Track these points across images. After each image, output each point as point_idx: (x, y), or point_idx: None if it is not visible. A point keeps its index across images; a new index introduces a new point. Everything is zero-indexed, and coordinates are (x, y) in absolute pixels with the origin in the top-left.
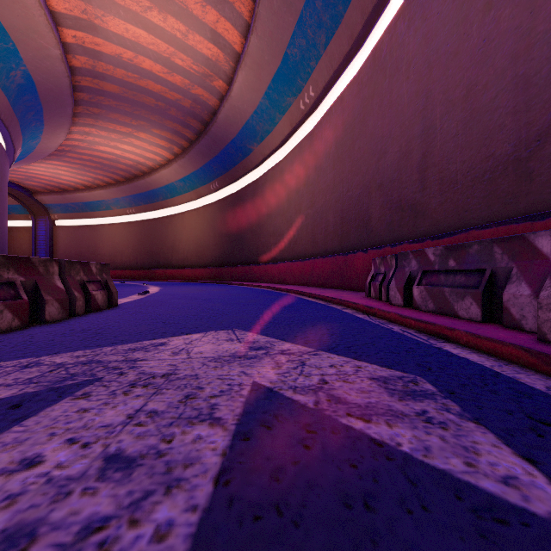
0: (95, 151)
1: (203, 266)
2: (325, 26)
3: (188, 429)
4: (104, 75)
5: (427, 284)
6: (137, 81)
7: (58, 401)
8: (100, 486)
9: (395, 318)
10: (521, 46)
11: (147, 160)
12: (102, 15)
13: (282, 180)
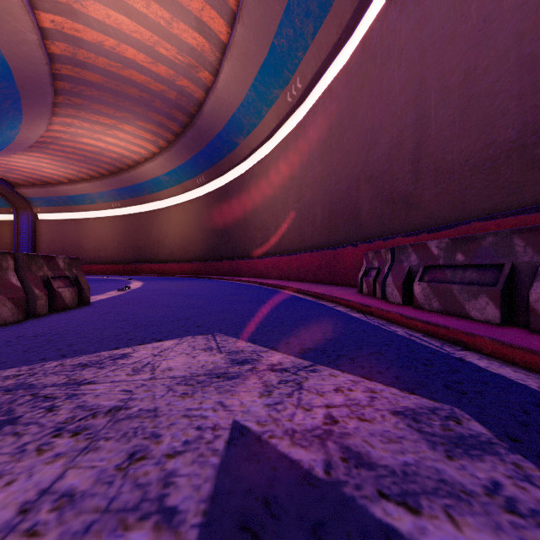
0: (79, 144)
1: (189, 261)
2: (313, 15)
3: None
4: (85, 63)
5: (430, 280)
6: (120, 70)
7: None
8: None
9: (397, 319)
10: (527, 23)
11: (132, 153)
12: None
13: (269, 174)
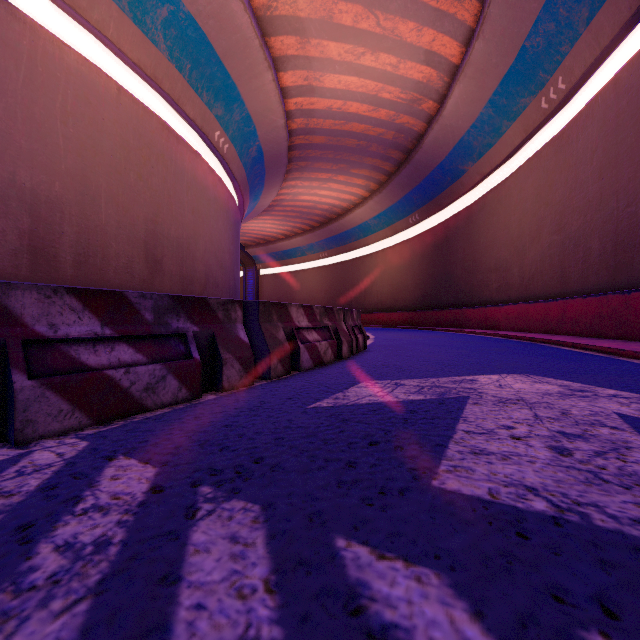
0: (297, 202)
1: (400, 310)
2: None
3: (595, 428)
4: (314, 129)
5: None
6: (342, 127)
7: (464, 404)
8: (576, 441)
9: None
10: None
11: (342, 202)
12: (320, 76)
13: (510, 201)
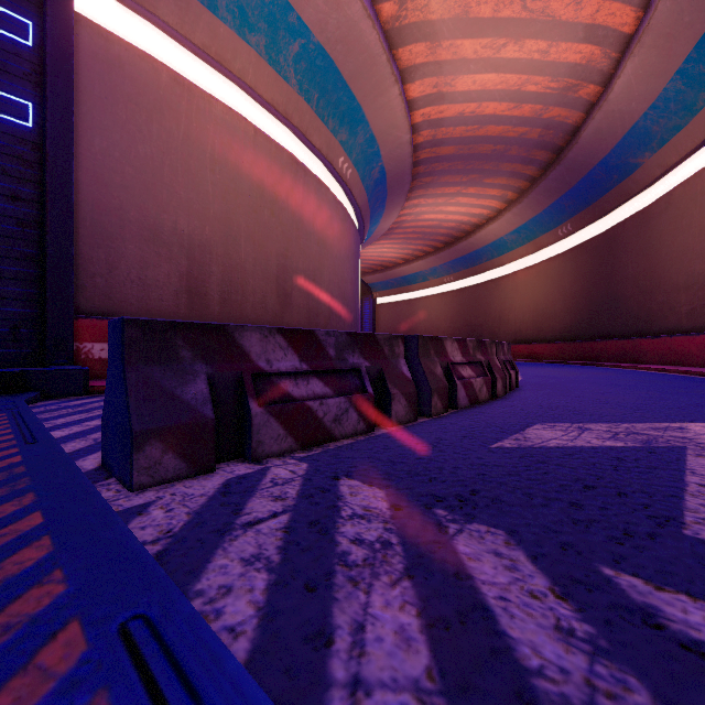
0: (419, 222)
1: (545, 341)
2: None
3: None
4: (442, 140)
5: None
6: (475, 132)
7: (683, 455)
8: None
9: None
10: None
11: (472, 217)
12: (451, 80)
13: None
